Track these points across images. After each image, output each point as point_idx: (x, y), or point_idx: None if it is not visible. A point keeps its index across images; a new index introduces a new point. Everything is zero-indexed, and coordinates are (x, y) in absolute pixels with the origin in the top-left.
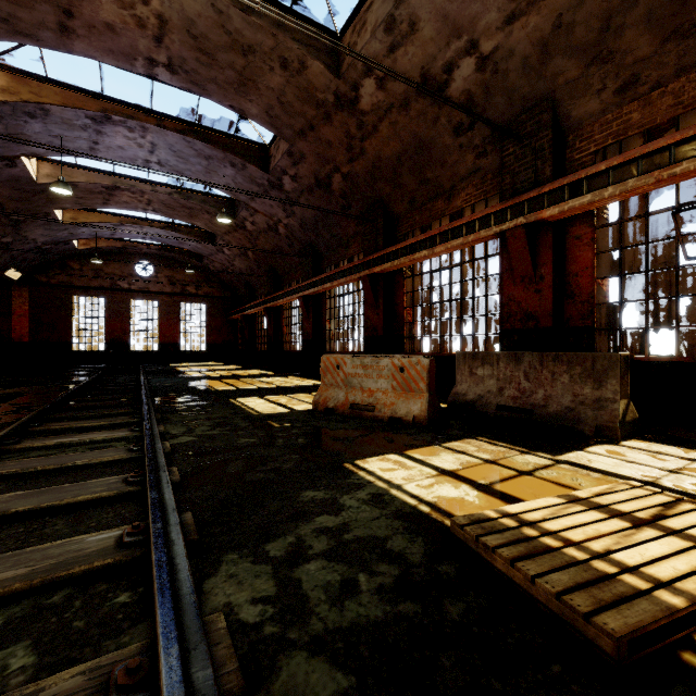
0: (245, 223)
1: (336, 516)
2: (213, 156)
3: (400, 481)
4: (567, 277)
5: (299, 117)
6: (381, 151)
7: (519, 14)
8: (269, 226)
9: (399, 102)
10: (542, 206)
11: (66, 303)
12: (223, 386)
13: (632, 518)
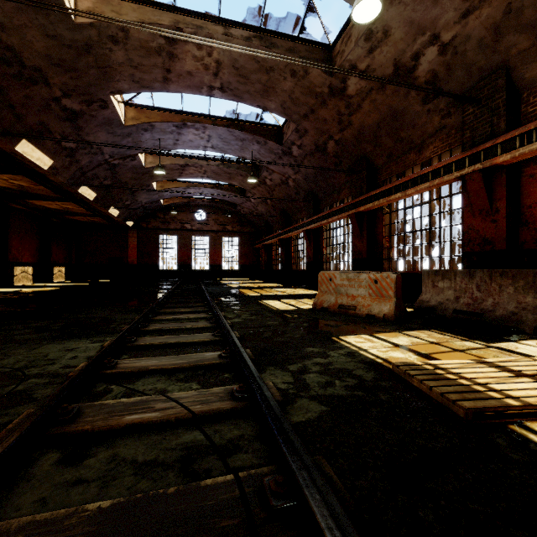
0: (265, 180)
1: (325, 359)
2: (246, 138)
3: (367, 347)
4: (521, 209)
5: (303, 106)
6: (364, 121)
7: (472, 9)
8: (282, 181)
9: (377, 86)
10: (496, 153)
11: (156, 240)
12: (252, 293)
13: (518, 373)
